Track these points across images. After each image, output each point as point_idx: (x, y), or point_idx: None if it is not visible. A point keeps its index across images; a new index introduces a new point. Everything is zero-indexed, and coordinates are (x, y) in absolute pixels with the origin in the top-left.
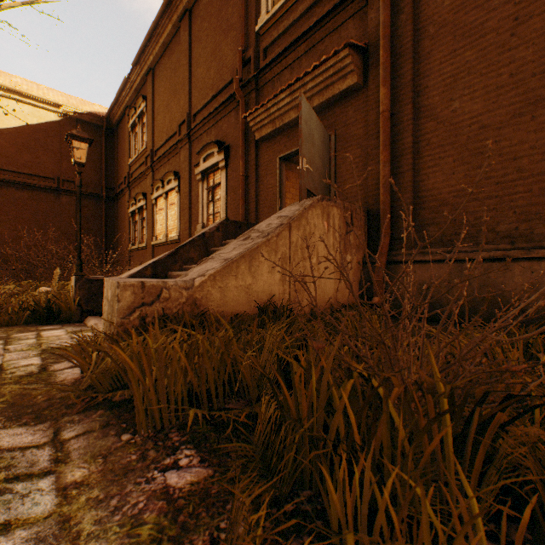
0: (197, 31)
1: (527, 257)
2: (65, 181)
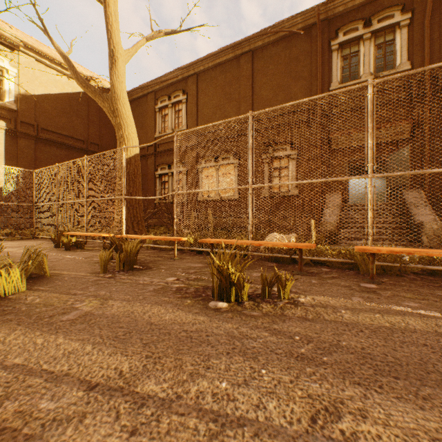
0: (260, 67)
1: None
2: (92, 144)
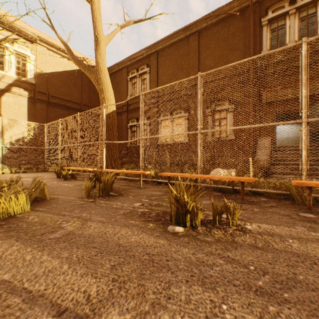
0: (204, 43)
1: None
2: (84, 105)
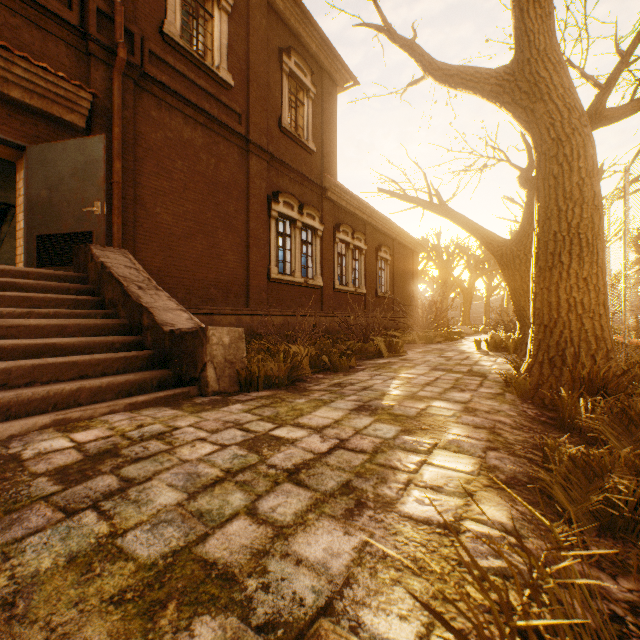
0: None
1: (196, 313)
2: None
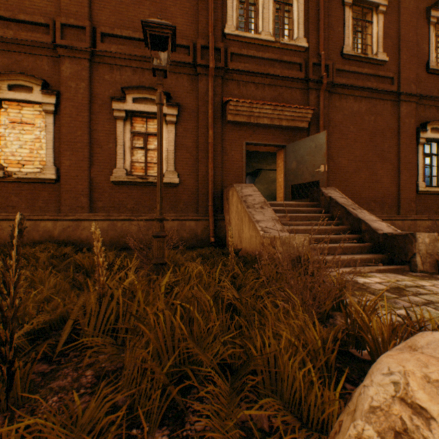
0: None
1: None
2: None
